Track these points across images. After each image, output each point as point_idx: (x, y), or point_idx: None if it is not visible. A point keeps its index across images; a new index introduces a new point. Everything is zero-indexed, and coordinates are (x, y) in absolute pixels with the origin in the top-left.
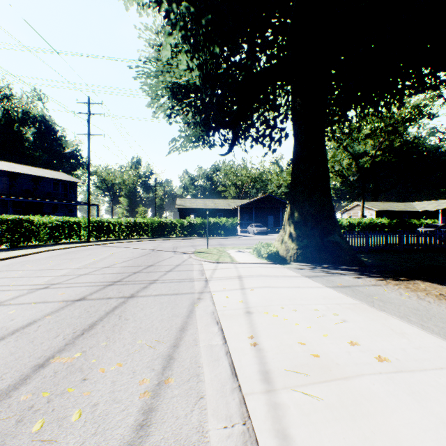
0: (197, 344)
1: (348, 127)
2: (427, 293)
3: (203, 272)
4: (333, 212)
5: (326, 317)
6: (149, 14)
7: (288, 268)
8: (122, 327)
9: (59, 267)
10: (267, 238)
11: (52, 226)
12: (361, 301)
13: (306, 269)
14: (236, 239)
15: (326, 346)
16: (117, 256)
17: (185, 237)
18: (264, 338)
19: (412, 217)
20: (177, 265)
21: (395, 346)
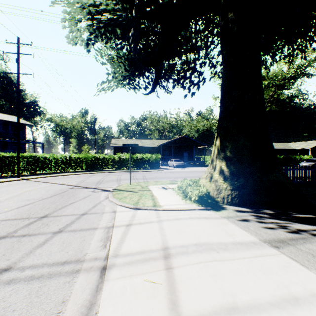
0: None
1: None
2: None
3: (109, 233)
4: (272, 146)
5: None
6: None
7: (229, 219)
8: None
9: None
10: (185, 171)
11: None
12: None
13: (254, 220)
14: (159, 172)
15: None
16: (22, 197)
17: (116, 170)
18: None
19: (289, 153)
20: (80, 216)
21: None
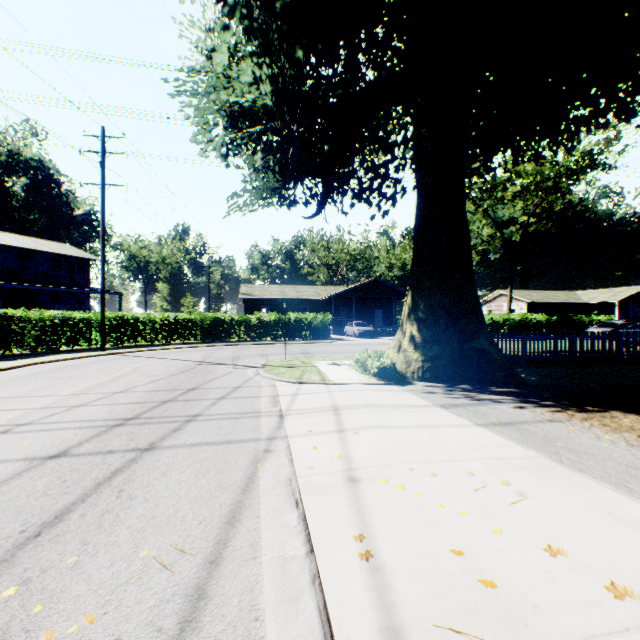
0: (257, 557)
1: (494, 178)
2: (639, 434)
3: (276, 399)
4: (478, 303)
5: (489, 487)
6: (195, 0)
7: (411, 392)
8: (119, 516)
9: (42, 393)
10: (375, 343)
11: (45, 326)
12: (538, 452)
13: (439, 393)
14: (329, 344)
15: (504, 559)
16: (142, 373)
17: (253, 341)
18: (384, 539)
19: (578, 311)
20: (235, 388)
21: (629, 553)
